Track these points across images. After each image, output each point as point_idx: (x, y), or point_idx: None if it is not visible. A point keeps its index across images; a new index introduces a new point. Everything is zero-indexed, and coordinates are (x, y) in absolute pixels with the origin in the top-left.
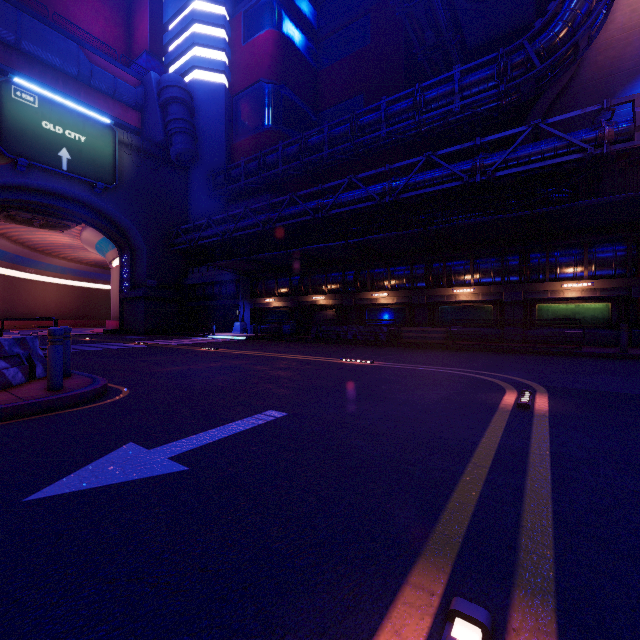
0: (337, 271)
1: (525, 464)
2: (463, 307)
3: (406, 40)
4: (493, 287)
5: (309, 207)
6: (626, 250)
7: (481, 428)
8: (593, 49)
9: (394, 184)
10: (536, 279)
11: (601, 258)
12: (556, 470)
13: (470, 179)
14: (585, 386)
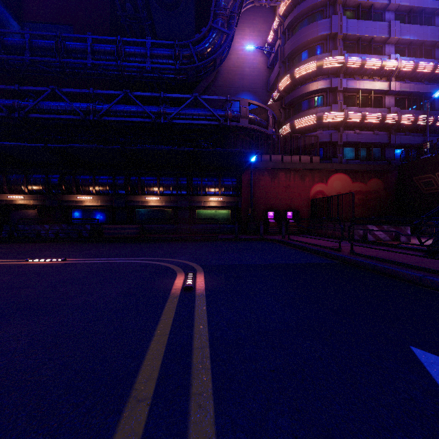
0: (40, 173)
1: (189, 371)
2: (153, 210)
3: (112, 3)
4: (172, 197)
5: (2, 103)
6: (236, 181)
7: (152, 326)
8: (222, 69)
9: (98, 106)
10: (196, 194)
11: (226, 184)
12: (215, 368)
13: (157, 119)
14: (223, 262)
